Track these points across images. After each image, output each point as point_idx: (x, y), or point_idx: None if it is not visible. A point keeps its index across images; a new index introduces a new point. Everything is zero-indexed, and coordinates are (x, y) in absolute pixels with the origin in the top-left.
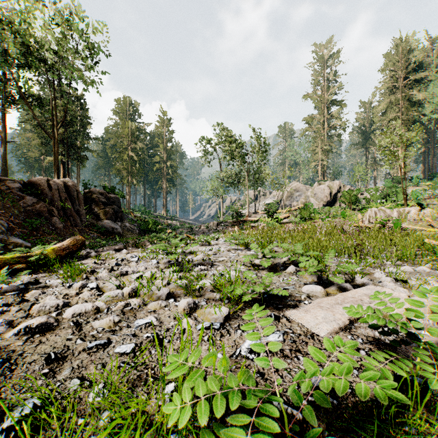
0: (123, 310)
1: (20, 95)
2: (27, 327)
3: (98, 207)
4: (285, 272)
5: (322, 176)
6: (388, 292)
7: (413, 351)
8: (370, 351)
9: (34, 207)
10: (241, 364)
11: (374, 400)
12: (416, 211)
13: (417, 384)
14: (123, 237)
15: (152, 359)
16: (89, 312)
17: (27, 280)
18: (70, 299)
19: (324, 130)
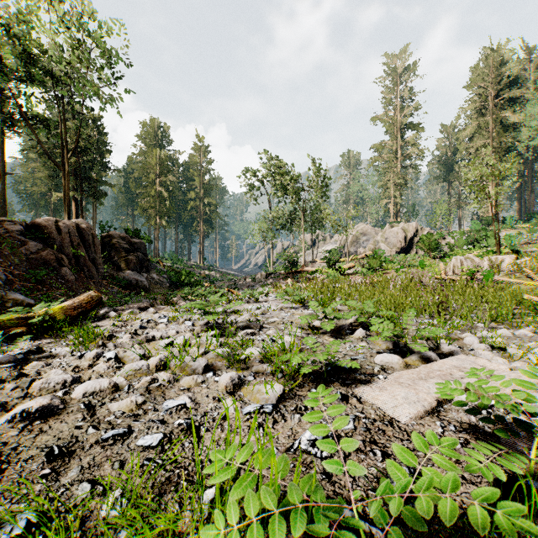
0: (148, 387)
1: (22, 116)
2: (24, 411)
3: (118, 255)
4: (352, 336)
5: (395, 217)
6: (484, 364)
7: (522, 443)
8: (466, 442)
9: (39, 254)
10: (300, 461)
11: None
12: (511, 259)
13: (535, 492)
14: (150, 292)
15: (186, 455)
16: (106, 390)
17: (28, 348)
18: (81, 373)
19: (397, 160)
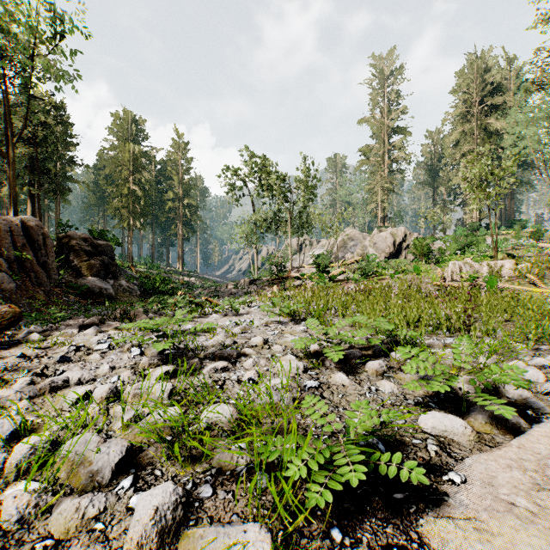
0: None
1: None
2: None
3: (78, 259)
4: (367, 371)
5: (382, 222)
6: None
7: None
8: None
9: None
10: None
11: None
12: (512, 265)
13: None
14: (116, 301)
15: None
16: None
17: None
18: None
19: (385, 164)
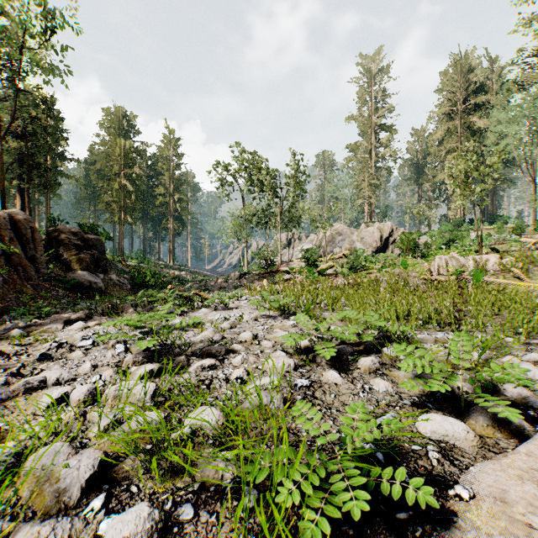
0: None
1: None
2: None
3: (68, 253)
4: (359, 368)
5: (369, 217)
6: None
7: None
8: None
9: None
10: None
11: None
12: (496, 259)
13: None
14: (106, 295)
15: None
16: None
17: None
18: None
19: (372, 160)
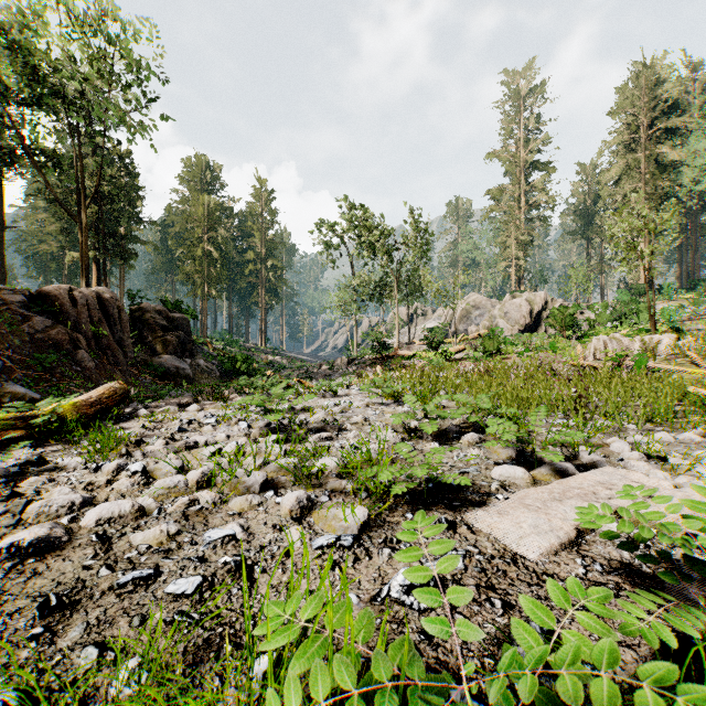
0: (186, 511)
1: (25, 151)
2: (14, 546)
3: (153, 334)
4: (461, 442)
5: (517, 285)
6: (639, 479)
7: (694, 588)
8: (618, 588)
9: (47, 333)
10: (391, 615)
11: (634, 686)
12: (671, 340)
13: None
14: (195, 383)
15: (233, 606)
16: (127, 516)
17: (27, 458)
18: (96, 491)
19: (521, 210)
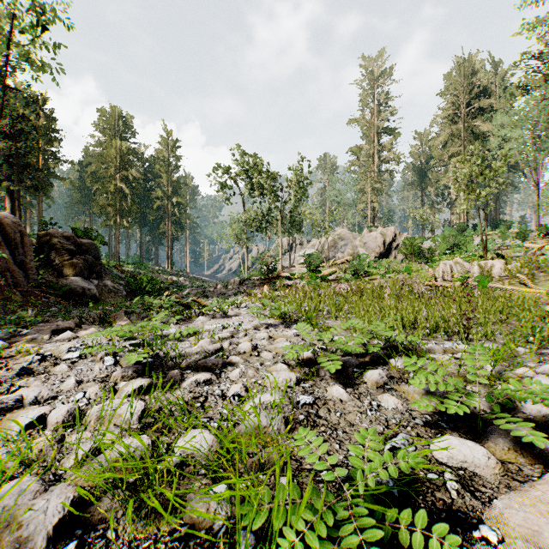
0: None
1: None
2: None
3: (60, 258)
4: (366, 382)
5: (372, 222)
6: None
7: None
8: None
9: None
10: None
11: None
12: (502, 264)
13: None
14: (100, 302)
15: None
16: None
17: None
18: None
19: (374, 164)
